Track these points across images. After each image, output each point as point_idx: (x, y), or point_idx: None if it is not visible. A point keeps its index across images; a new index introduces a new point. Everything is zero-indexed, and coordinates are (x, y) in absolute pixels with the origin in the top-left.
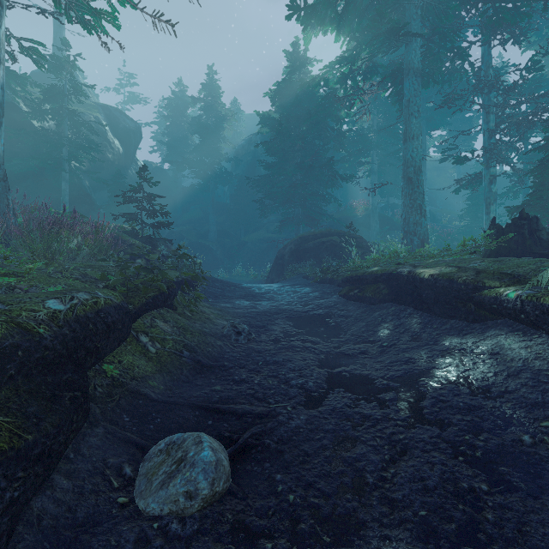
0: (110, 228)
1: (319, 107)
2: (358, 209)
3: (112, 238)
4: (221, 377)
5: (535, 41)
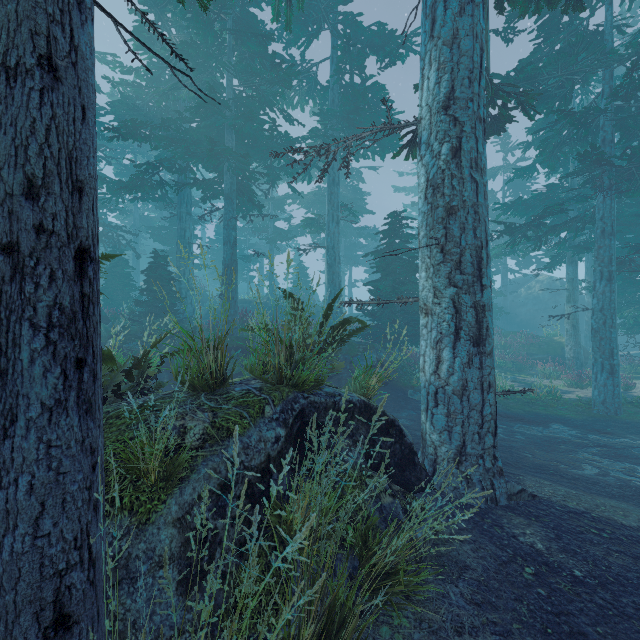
0: None
1: None
2: None
3: None
4: None
5: (114, 162)
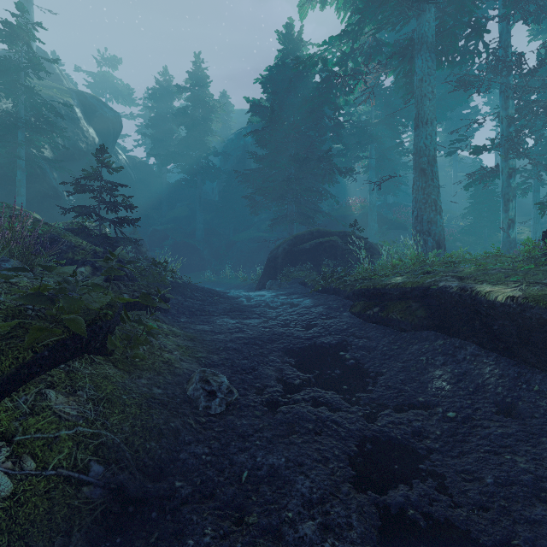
0: (49, 224)
1: (316, 92)
2: (355, 207)
3: (33, 239)
4: (159, 543)
5: (543, 29)
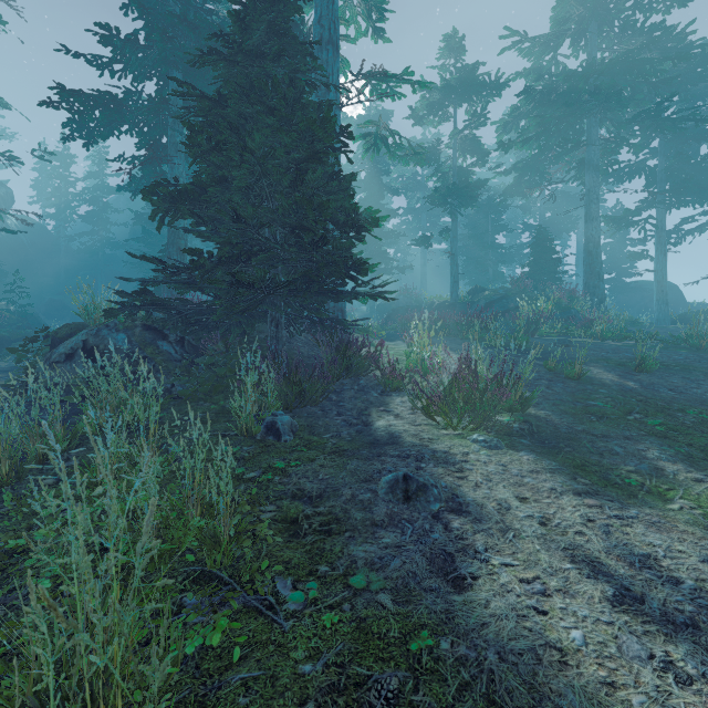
0: None
1: None
2: None
3: None
4: None
5: None
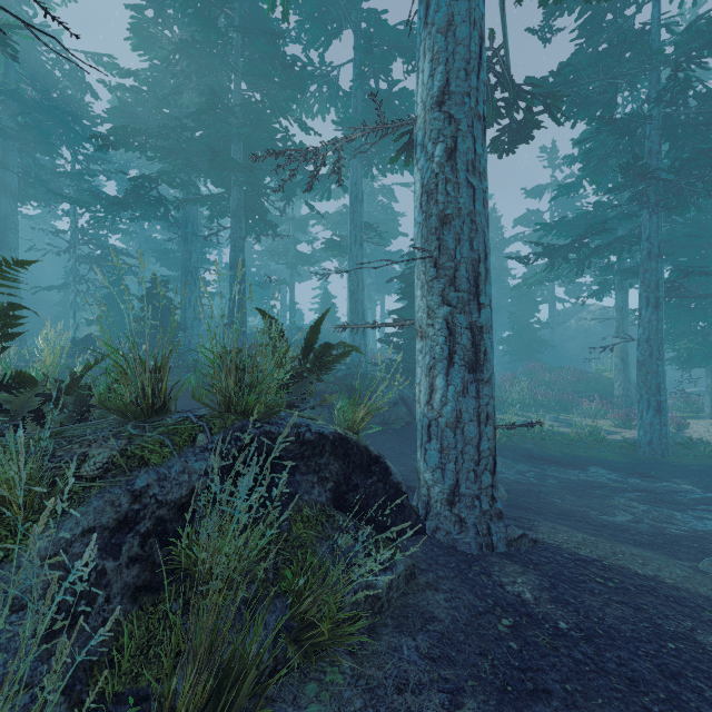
0: None
1: None
2: None
3: None
4: None
5: (116, 178)
